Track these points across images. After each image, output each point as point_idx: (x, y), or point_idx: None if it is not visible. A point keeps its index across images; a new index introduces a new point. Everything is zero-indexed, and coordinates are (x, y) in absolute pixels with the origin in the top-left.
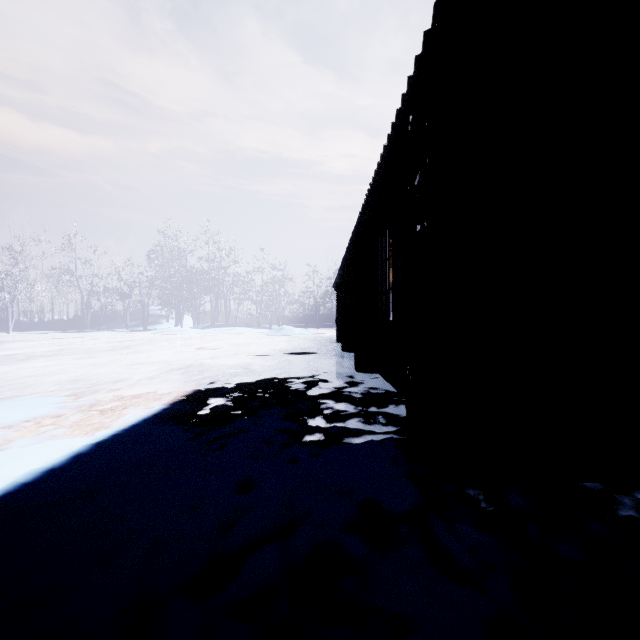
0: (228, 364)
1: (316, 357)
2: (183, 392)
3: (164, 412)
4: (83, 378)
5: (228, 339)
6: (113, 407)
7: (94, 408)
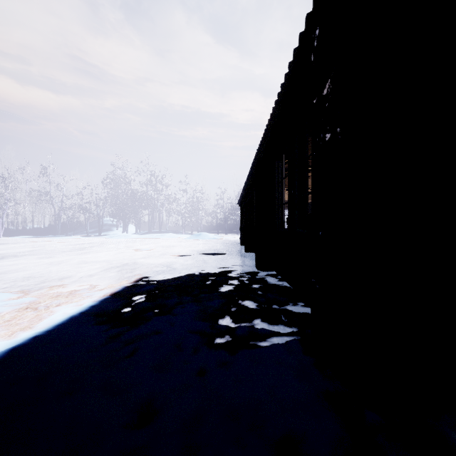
0: (156, 263)
1: (225, 257)
2: (113, 289)
3: (90, 311)
4: (37, 275)
5: (160, 242)
6: (48, 305)
7: (31, 305)
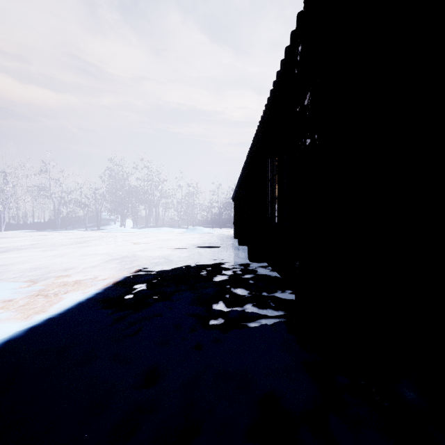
0: (154, 255)
1: (219, 250)
2: (115, 279)
3: (96, 297)
4: (42, 266)
5: (156, 236)
6: (57, 292)
7: (41, 293)
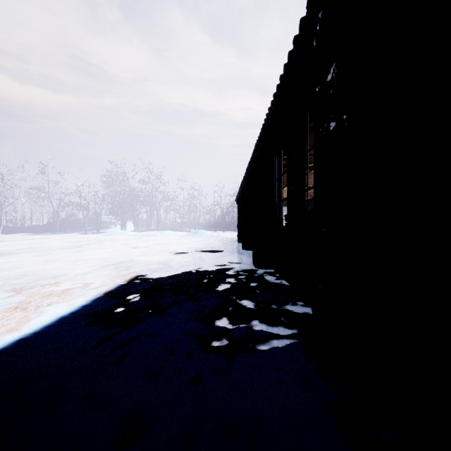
0: (153, 260)
1: (222, 254)
2: (107, 288)
3: (81, 311)
4: (31, 273)
5: (157, 239)
6: (38, 304)
7: (21, 305)
